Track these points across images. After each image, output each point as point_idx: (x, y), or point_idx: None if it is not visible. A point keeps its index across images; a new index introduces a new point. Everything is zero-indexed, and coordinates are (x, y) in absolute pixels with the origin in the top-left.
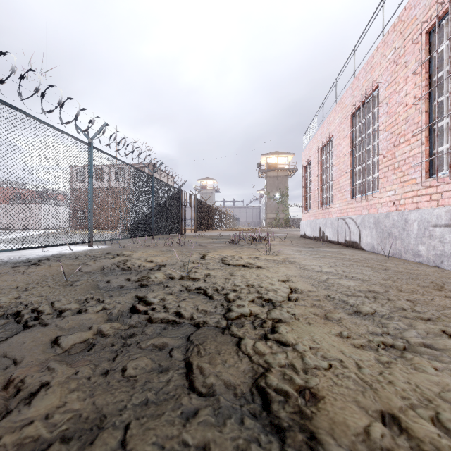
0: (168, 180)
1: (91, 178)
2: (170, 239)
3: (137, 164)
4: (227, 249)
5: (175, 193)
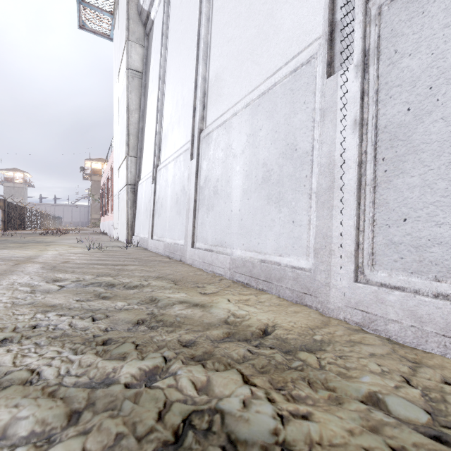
0: None
1: None
2: None
3: None
4: (38, 236)
5: None
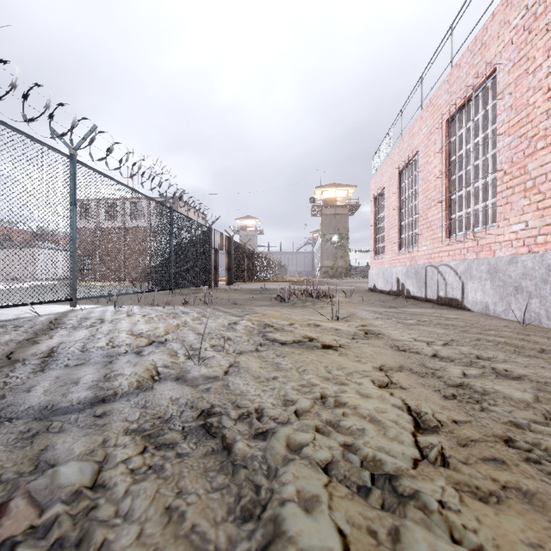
0: (198, 219)
1: (73, 206)
2: (196, 294)
3: (158, 198)
4: (272, 309)
5: (203, 233)
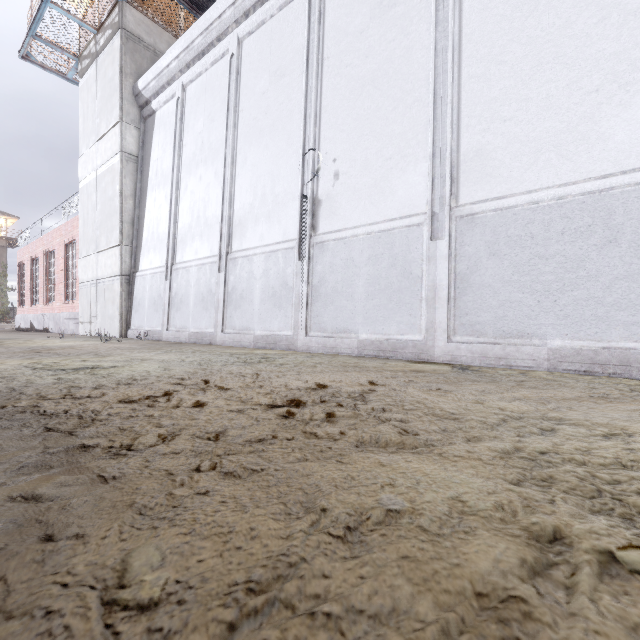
0: None
1: None
2: None
3: None
4: None
5: None
